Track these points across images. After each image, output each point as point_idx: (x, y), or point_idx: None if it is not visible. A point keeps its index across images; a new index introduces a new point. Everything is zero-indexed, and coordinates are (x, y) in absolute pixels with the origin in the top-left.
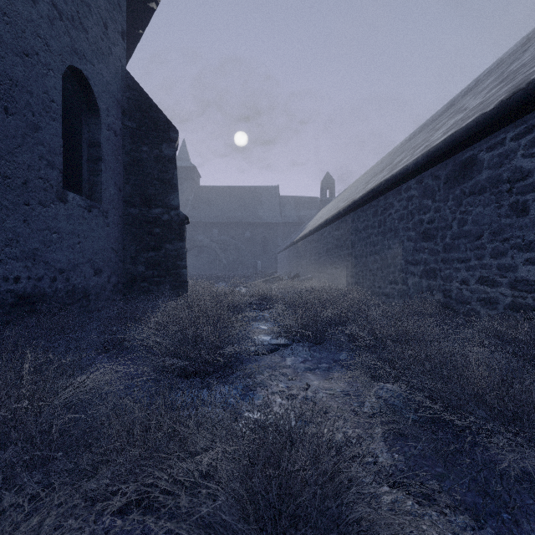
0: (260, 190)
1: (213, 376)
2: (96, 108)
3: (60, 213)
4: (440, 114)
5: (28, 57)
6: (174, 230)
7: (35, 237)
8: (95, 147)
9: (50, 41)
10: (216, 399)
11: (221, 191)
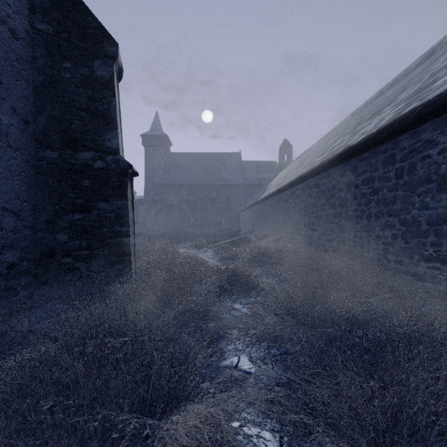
0: (224, 155)
1: None
2: None
3: None
4: (416, 66)
5: None
6: (111, 182)
7: None
8: None
9: None
10: None
11: (189, 157)
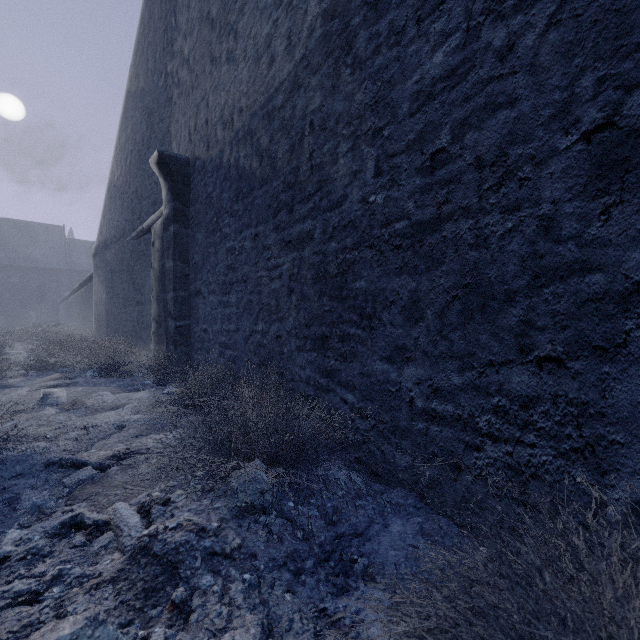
0: (36, 227)
1: None
2: None
3: None
4: None
5: None
6: None
7: None
8: None
9: None
10: None
11: None
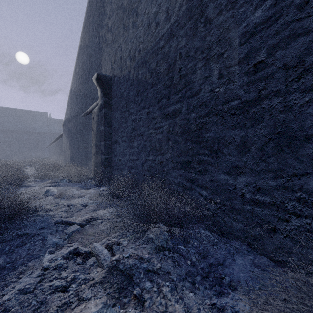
0: (35, 113)
1: None
2: None
3: None
4: None
5: None
6: None
7: None
8: None
9: None
10: None
11: (5, 110)
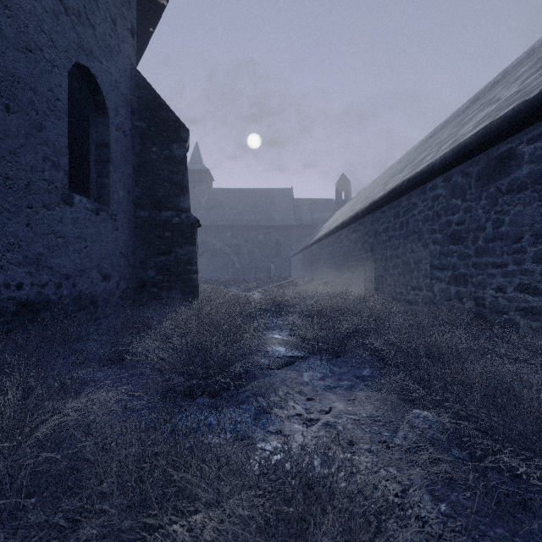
0: (273, 192)
1: (223, 395)
2: (104, 107)
3: (66, 216)
4: (464, 110)
5: (32, 53)
6: (184, 233)
7: (39, 242)
8: (103, 148)
9: (55, 36)
10: (226, 424)
11: (234, 194)
